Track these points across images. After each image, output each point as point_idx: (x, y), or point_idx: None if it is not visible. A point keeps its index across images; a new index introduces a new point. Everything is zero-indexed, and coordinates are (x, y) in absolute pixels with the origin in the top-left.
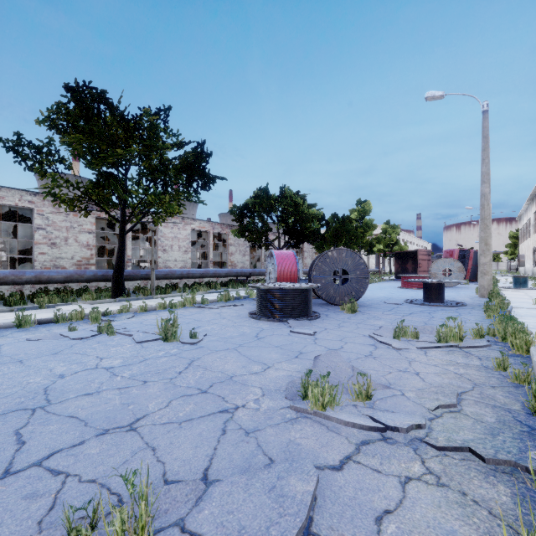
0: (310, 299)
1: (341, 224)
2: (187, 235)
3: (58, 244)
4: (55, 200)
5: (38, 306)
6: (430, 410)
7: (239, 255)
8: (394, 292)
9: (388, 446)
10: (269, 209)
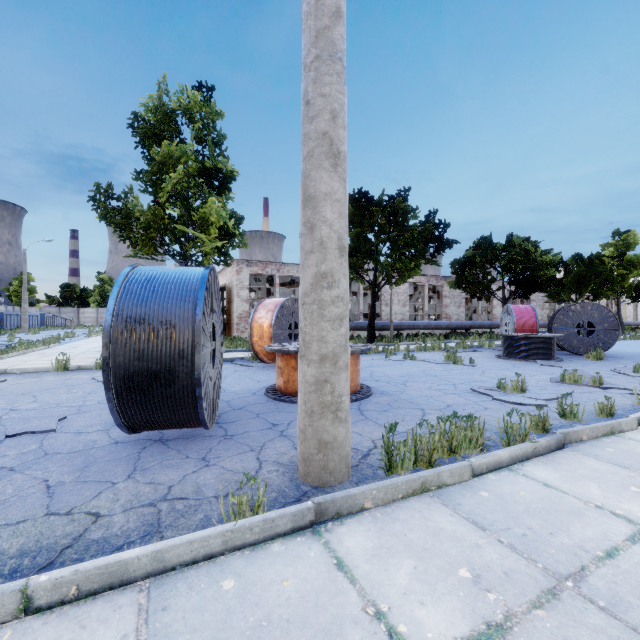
0: (553, 346)
1: (586, 267)
2: (405, 290)
3: None
4: None
5: None
6: (638, 390)
7: (453, 307)
8: None
9: (607, 392)
10: (492, 259)
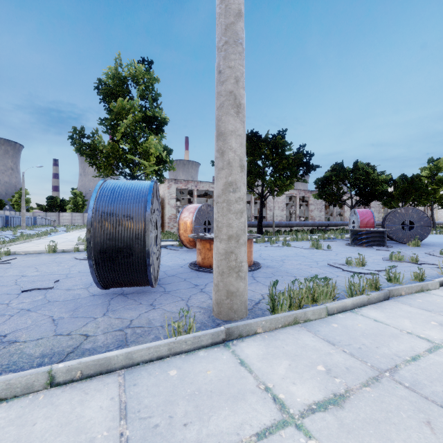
0: (385, 237)
1: (409, 183)
2: (283, 199)
3: None
4: None
5: None
6: (442, 265)
7: (316, 212)
8: None
9: (420, 267)
10: (343, 178)
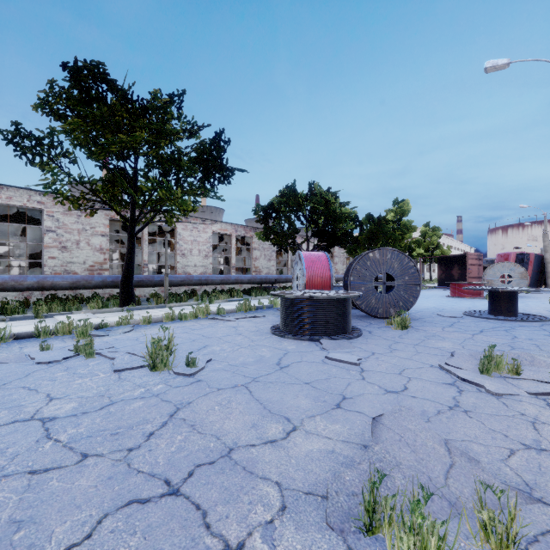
0: (348, 311)
1: (376, 226)
2: (207, 239)
3: (69, 248)
4: (57, 197)
5: (33, 316)
6: None
7: (263, 260)
8: (445, 302)
9: None
10: (296, 209)
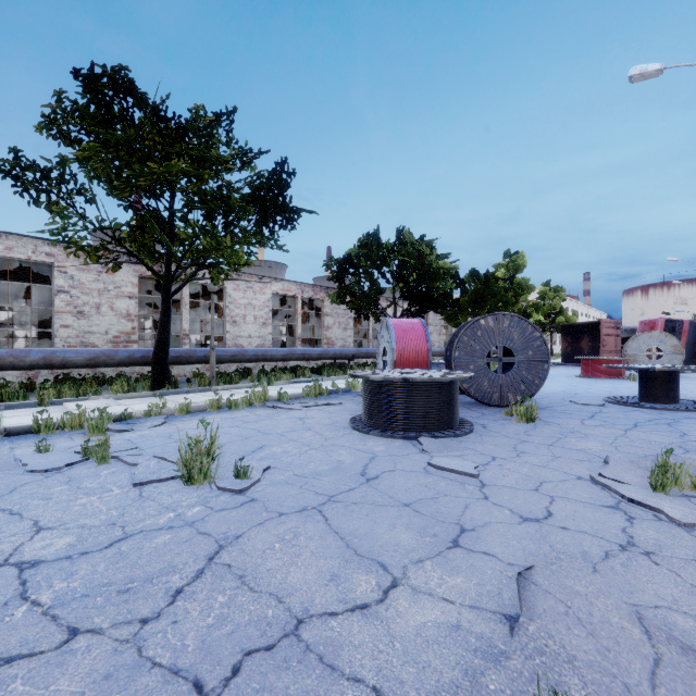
0: (456, 398)
1: (483, 285)
2: (265, 301)
3: (86, 314)
4: (69, 247)
5: (36, 403)
6: None
7: (338, 330)
8: (576, 384)
9: None
10: (380, 263)
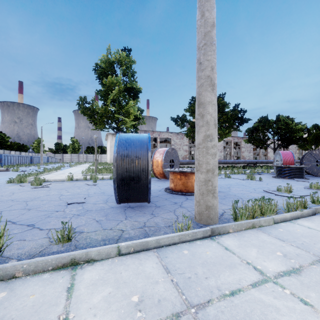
0: (304, 171)
1: None
2: (221, 144)
3: (177, 150)
4: (187, 136)
5: None
6: None
7: (246, 153)
8: None
9: None
10: (268, 128)
